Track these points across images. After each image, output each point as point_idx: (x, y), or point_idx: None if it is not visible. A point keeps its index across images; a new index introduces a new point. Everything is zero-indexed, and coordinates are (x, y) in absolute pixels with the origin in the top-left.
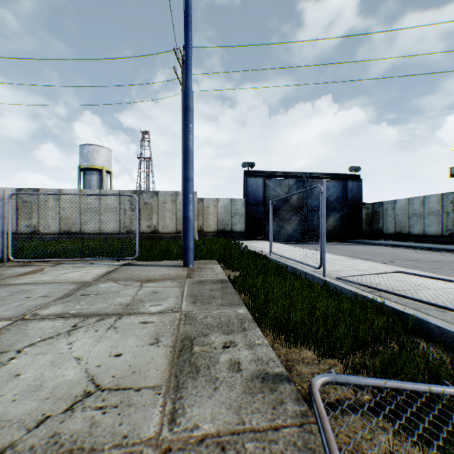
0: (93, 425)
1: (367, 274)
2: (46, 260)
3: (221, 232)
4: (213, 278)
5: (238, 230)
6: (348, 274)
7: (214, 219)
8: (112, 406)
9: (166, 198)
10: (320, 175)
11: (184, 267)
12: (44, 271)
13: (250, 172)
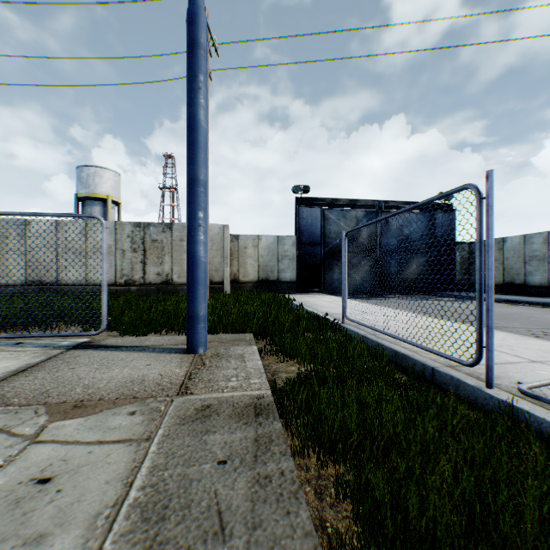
0: None
1: None
2: None
3: (264, 282)
4: (237, 394)
5: (287, 279)
6: (540, 381)
7: (254, 264)
8: None
9: (184, 233)
10: (398, 204)
11: (186, 354)
12: None
13: (304, 200)
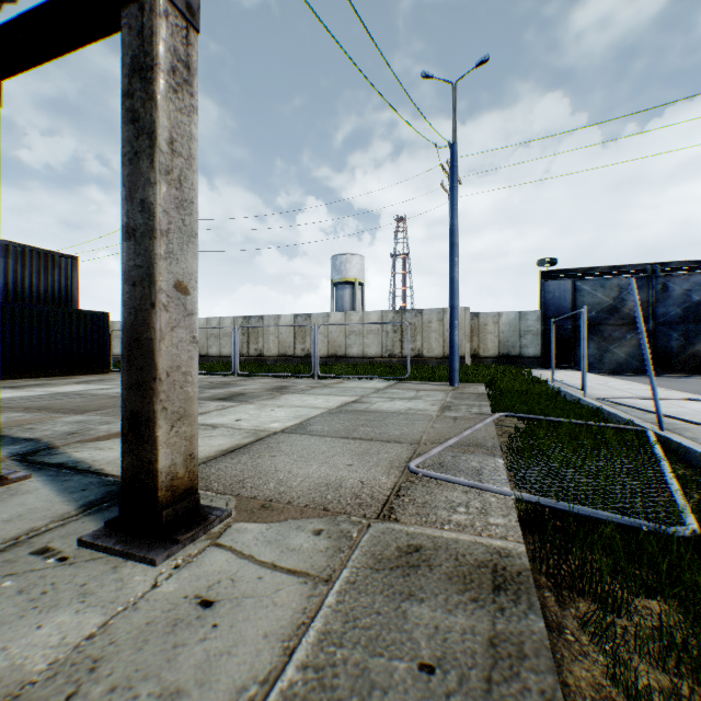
0: (416, 412)
1: (640, 398)
2: (341, 376)
3: (504, 357)
4: (473, 392)
5: (530, 354)
6: (613, 397)
7: (494, 340)
8: (420, 411)
9: (431, 316)
10: (684, 265)
11: (450, 386)
12: (344, 383)
13: (550, 273)
